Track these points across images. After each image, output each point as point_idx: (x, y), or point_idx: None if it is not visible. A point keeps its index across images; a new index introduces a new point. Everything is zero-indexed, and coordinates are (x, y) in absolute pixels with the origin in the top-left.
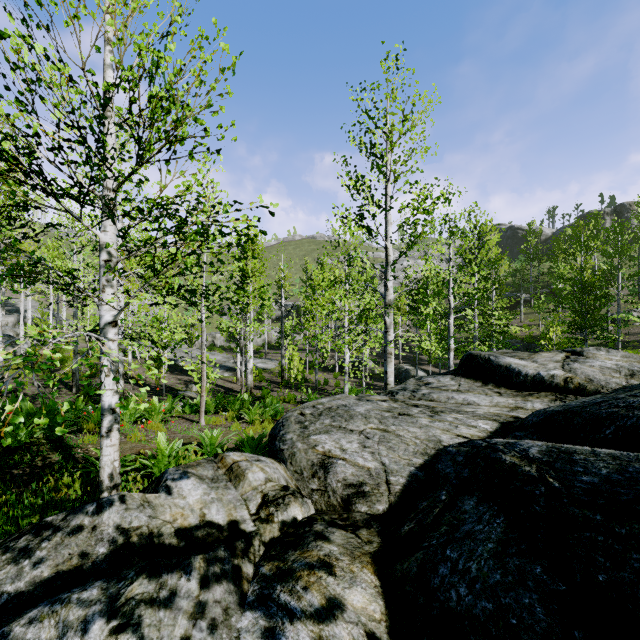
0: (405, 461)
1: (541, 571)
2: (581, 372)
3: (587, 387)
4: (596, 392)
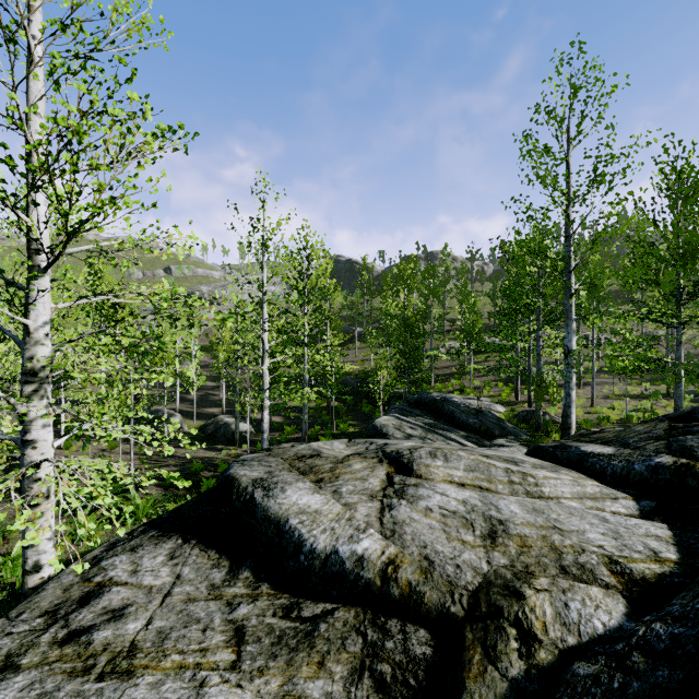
0: None
1: None
2: (412, 535)
3: (425, 597)
4: (443, 614)
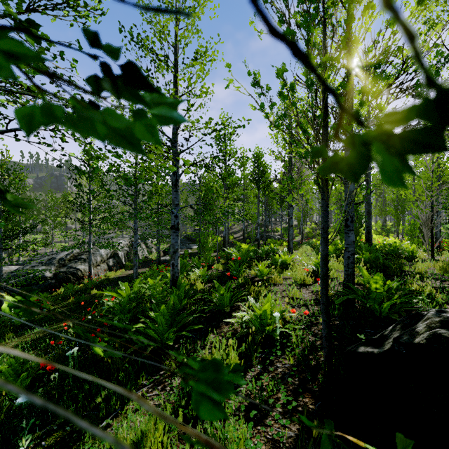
0: None
1: (21, 288)
2: None
3: None
4: None
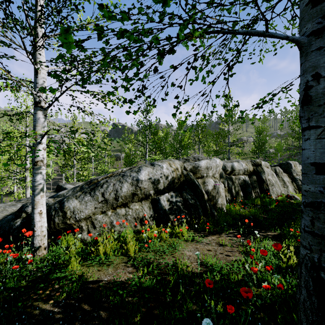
0: (5, 215)
1: None
2: None
3: None
4: None
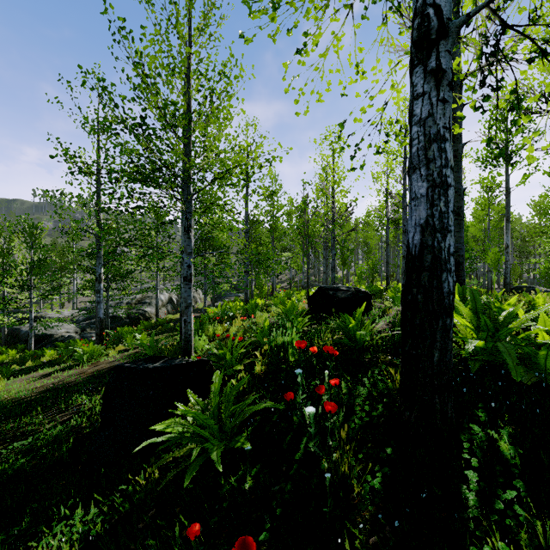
0: (75, 329)
1: None
2: (66, 315)
3: (70, 317)
4: (72, 318)
